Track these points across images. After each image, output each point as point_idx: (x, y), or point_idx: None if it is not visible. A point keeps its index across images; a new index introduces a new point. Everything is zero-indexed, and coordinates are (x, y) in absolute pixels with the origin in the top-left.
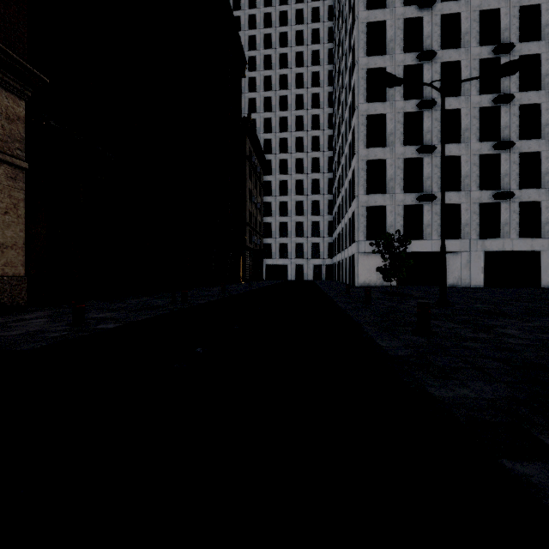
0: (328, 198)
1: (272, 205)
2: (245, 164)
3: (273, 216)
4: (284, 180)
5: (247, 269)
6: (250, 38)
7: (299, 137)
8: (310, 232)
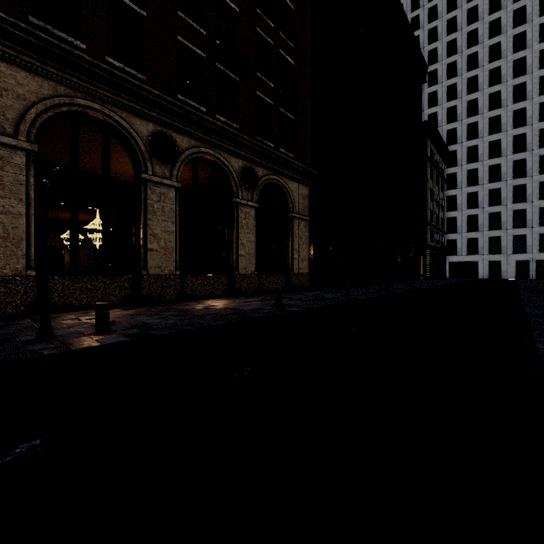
0: (540, 179)
1: (457, 198)
2: (426, 165)
3: (458, 210)
4: (473, 169)
5: (427, 267)
6: (430, 31)
7: (494, 116)
8: (511, 222)
